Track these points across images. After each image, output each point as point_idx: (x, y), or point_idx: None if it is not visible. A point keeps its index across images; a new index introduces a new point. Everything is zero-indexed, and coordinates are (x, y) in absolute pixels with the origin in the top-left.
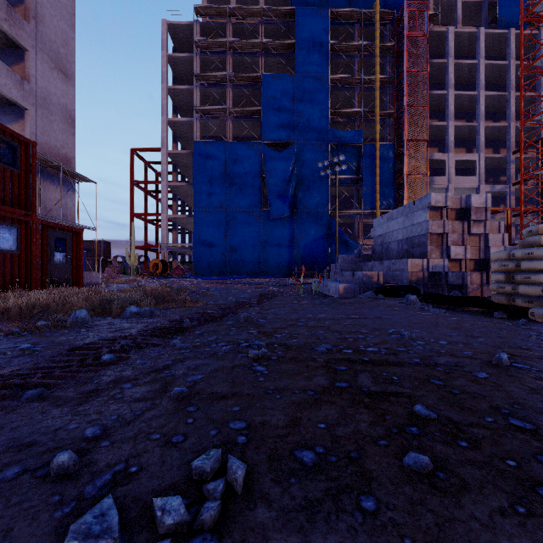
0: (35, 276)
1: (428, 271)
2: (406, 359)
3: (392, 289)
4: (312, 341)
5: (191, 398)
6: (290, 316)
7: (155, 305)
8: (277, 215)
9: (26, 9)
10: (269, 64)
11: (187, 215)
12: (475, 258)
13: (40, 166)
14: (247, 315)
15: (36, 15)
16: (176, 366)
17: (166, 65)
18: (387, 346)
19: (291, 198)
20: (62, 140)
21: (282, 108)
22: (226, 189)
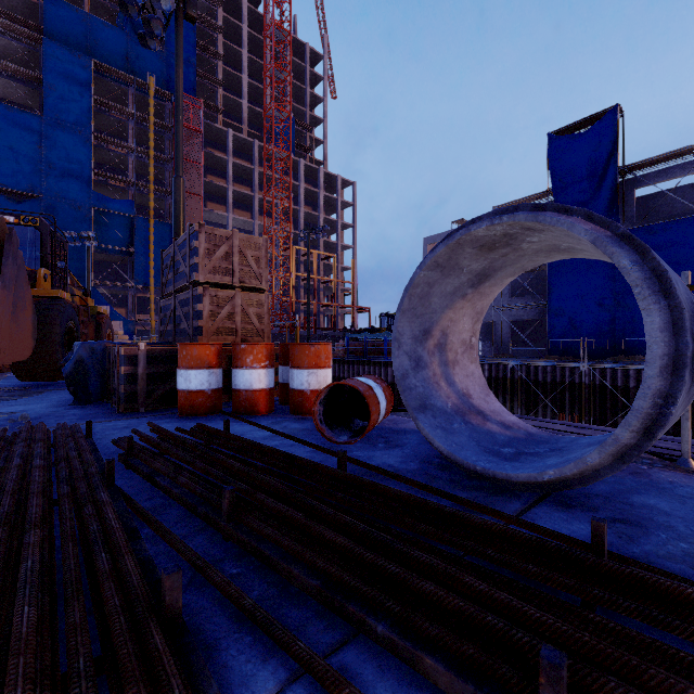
0: None
1: None
2: None
3: None
4: None
5: None
6: None
7: None
8: None
9: None
10: (3, 84)
11: None
12: None
13: None
14: None
15: None
16: None
17: None
18: None
19: None
20: None
21: (21, 150)
22: None
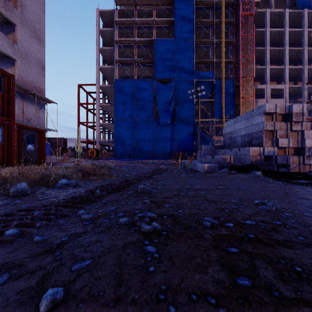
0: (13, 158)
1: (263, 155)
2: (290, 236)
3: (241, 167)
4: (195, 212)
5: (62, 310)
6: (174, 186)
7: (83, 177)
8: (163, 122)
9: (16, 1)
10: (158, 34)
11: (111, 123)
12: (295, 146)
13: (24, 94)
14: (143, 186)
15: (22, 5)
16: (70, 245)
17: (98, 35)
18: (262, 218)
19: (172, 112)
20: (37, 78)
21: (166, 59)
22: (133, 107)
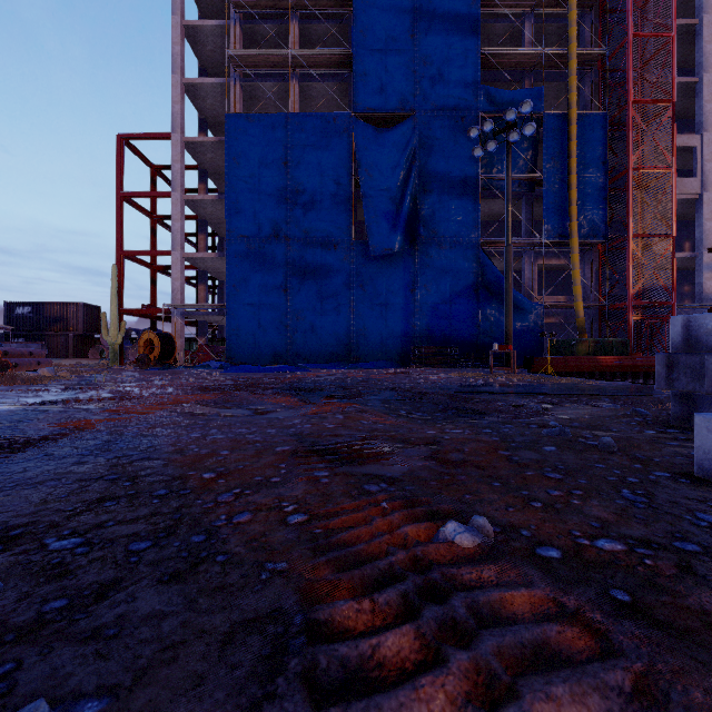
0: None
1: None
2: None
3: None
4: None
5: None
6: None
7: None
8: (381, 248)
9: None
10: None
11: (219, 254)
12: None
13: None
14: None
15: None
16: None
17: None
18: None
19: (408, 217)
20: None
21: (390, 49)
22: (287, 202)
